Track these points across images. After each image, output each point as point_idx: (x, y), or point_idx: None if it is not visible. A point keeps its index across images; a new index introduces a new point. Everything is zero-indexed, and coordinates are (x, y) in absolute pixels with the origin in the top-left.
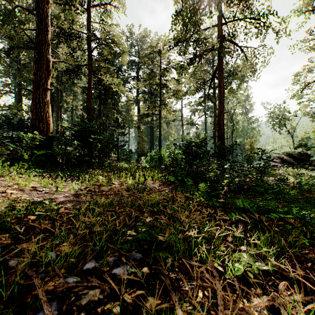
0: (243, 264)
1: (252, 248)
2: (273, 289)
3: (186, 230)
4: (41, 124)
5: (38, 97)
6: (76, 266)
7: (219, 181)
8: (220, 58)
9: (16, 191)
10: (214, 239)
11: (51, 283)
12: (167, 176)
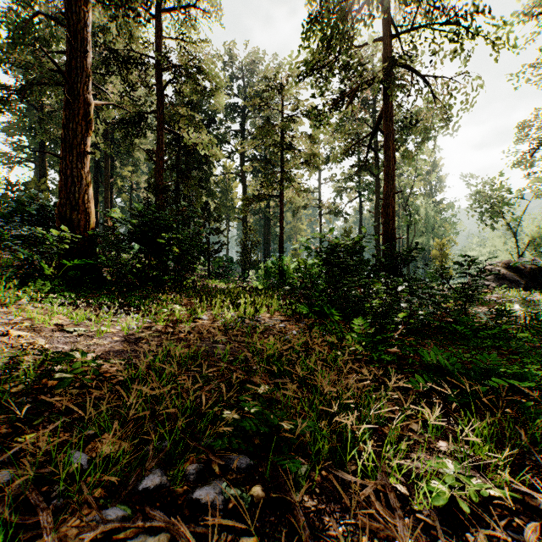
0: (449, 482)
1: (460, 447)
2: (511, 536)
3: (335, 412)
4: (75, 214)
5: (69, 167)
6: (124, 483)
7: (389, 316)
8: (387, 97)
9: (28, 333)
10: (389, 433)
11: (75, 520)
12: (295, 305)
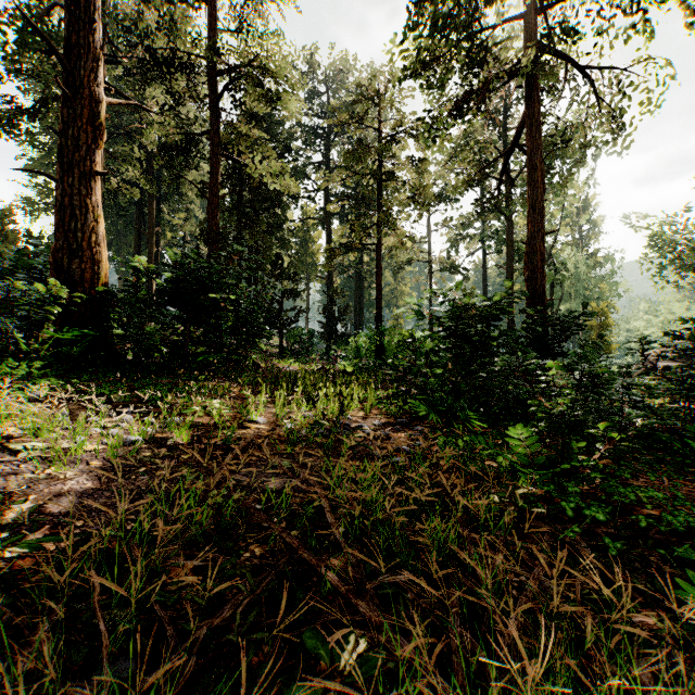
0: None
1: None
2: None
3: None
4: (77, 263)
5: (68, 193)
6: None
7: (579, 425)
8: (533, 95)
9: None
10: None
11: None
12: (402, 398)
